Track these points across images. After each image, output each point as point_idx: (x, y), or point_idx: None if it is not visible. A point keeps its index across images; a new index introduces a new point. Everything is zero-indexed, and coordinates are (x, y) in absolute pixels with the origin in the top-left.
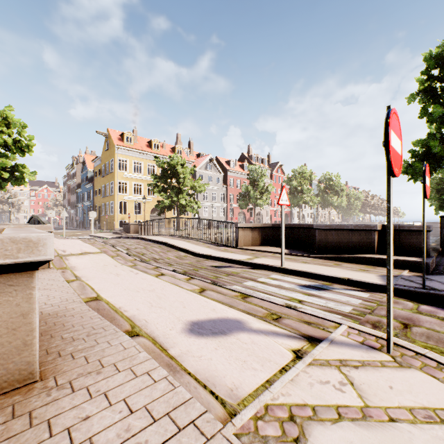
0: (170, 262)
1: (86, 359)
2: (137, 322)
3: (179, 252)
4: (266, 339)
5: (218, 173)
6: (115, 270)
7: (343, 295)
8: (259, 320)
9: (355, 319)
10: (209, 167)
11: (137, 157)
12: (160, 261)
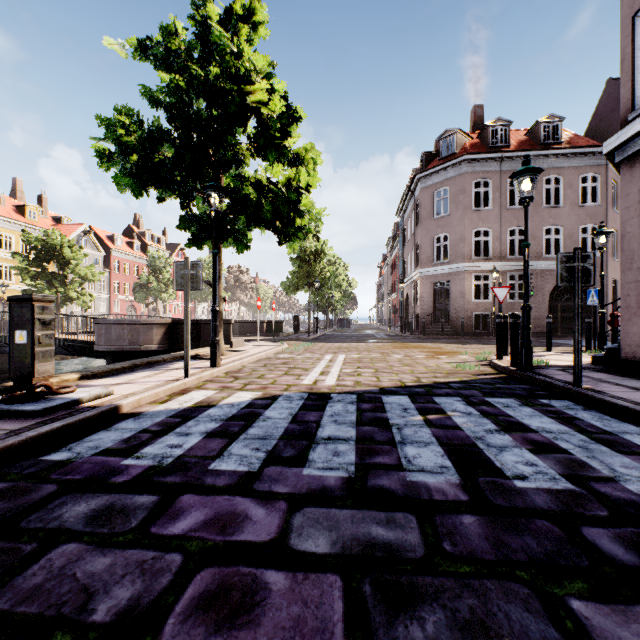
0: None
1: None
2: None
3: None
4: None
5: (96, 251)
6: None
7: None
8: None
9: None
10: (83, 242)
11: None
12: None
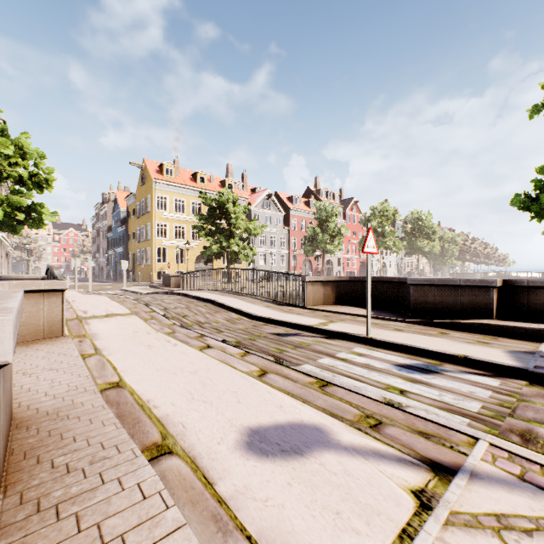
0: (218, 327)
1: (77, 522)
2: (171, 428)
3: (230, 314)
4: (366, 466)
5: (277, 211)
6: (147, 340)
7: (462, 383)
8: (350, 428)
9: (491, 425)
10: (267, 205)
11: (178, 194)
12: (206, 326)
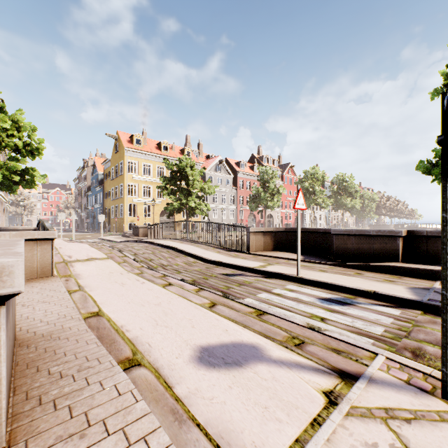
0: (178, 269)
1: (70, 411)
2: (140, 347)
3: (188, 258)
4: (290, 374)
5: (227, 174)
6: (120, 279)
7: (371, 312)
8: (279, 346)
9: (390, 344)
10: (219, 169)
11: (146, 160)
12: (168, 268)
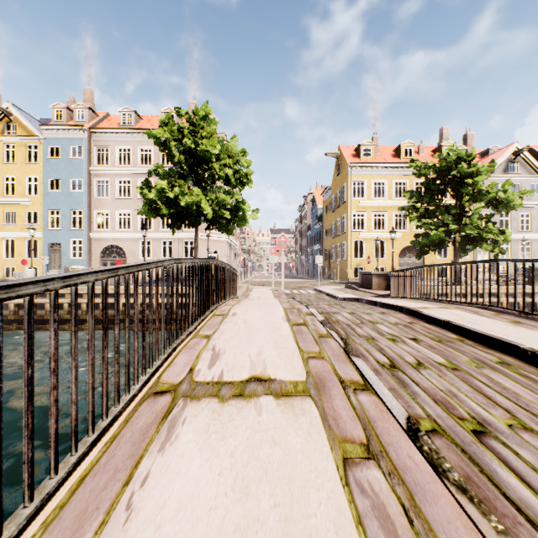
0: None
1: None
2: None
3: None
4: None
5: (533, 175)
6: None
7: None
8: None
9: None
10: (513, 167)
11: (377, 175)
12: None
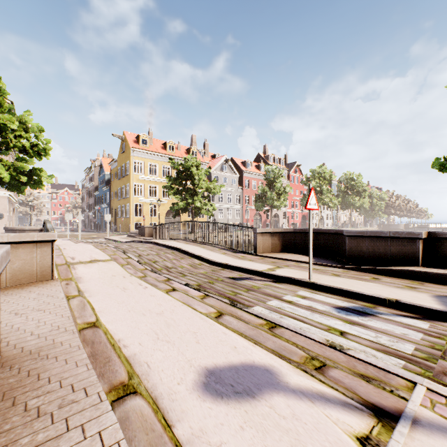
0: (183, 272)
1: None
2: (137, 368)
3: (193, 260)
4: (313, 410)
5: (233, 174)
6: (122, 283)
7: (396, 325)
8: (297, 370)
9: (425, 367)
10: (225, 168)
11: (152, 159)
12: (173, 271)
